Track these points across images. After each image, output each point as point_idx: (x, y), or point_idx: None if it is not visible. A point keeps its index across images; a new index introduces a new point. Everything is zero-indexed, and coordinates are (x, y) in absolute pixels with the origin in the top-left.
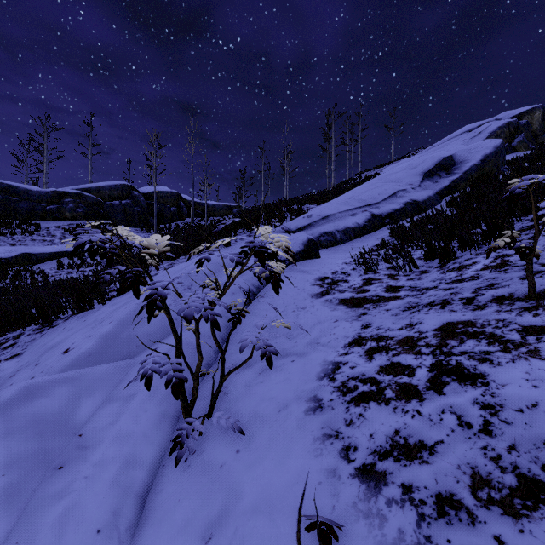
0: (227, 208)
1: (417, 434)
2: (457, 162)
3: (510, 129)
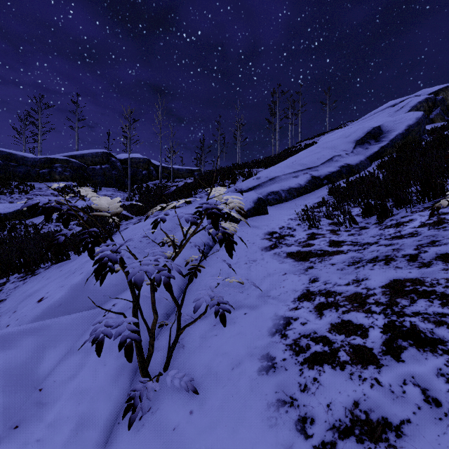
0: (189, 171)
1: (379, 409)
2: (384, 131)
3: (428, 103)
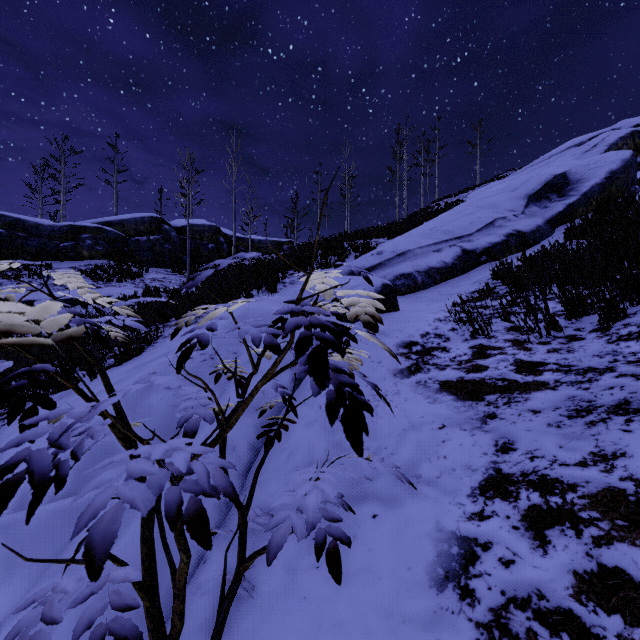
0: (276, 244)
1: None
2: (572, 181)
3: (635, 139)
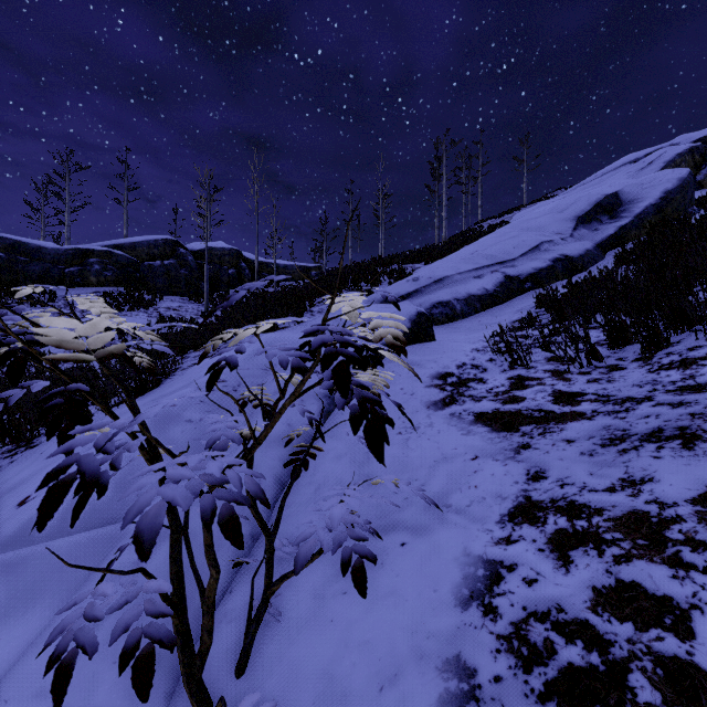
0: (303, 269)
1: None
2: (625, 201)
3: (694, 156)
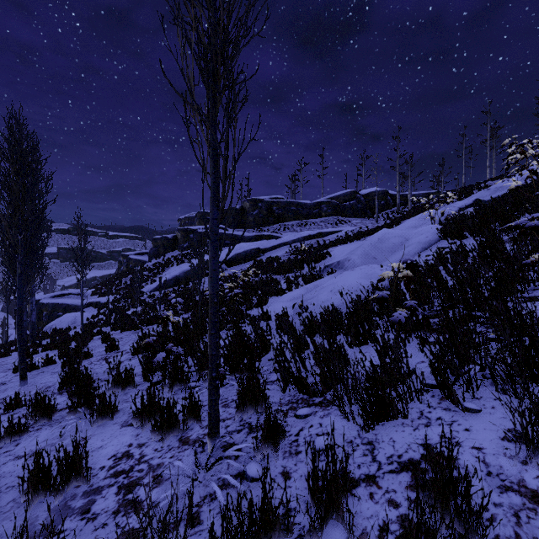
0: (426, 195)
1: None
2: None
3: None
